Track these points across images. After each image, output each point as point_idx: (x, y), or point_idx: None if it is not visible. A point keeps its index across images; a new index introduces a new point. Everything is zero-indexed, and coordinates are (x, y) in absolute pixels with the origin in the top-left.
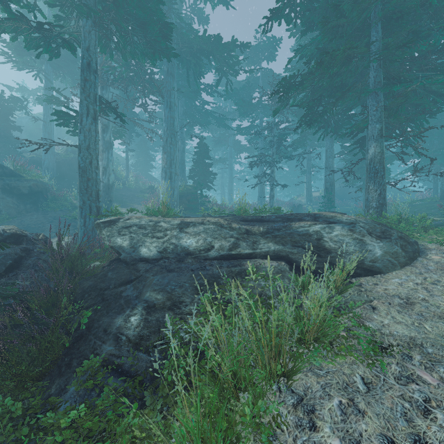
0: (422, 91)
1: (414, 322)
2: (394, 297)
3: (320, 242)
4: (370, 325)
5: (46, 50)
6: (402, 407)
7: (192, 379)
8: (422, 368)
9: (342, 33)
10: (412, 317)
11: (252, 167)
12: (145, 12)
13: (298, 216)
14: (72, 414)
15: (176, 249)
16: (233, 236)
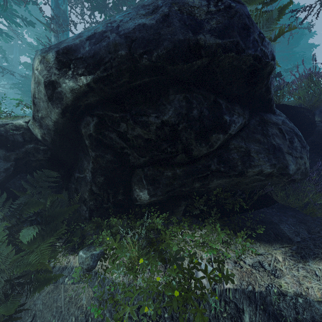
0: None
1: None
2: None
3: None
4: None
5: None
6: None
7: None
8: None
9: None
10: None
11: None
12: None
13: None
14: None
15: None
16: None
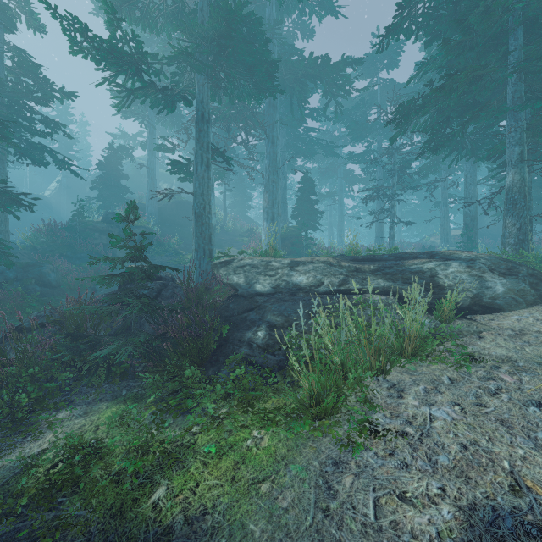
0: None
1: (516, 346)
2: (506, 329)
3: (433, 279)
4: (471, 347)
5: (171, 111)
6: (476, 391)
7: (313, 349)
8: (506, 373)
9: (472, 45)
10: (516, 343)
11: (366, 202)
12: (253, 57)
13: (413, 255)
14: (237, 371)
15: (288, 285)
16: (342, 273)
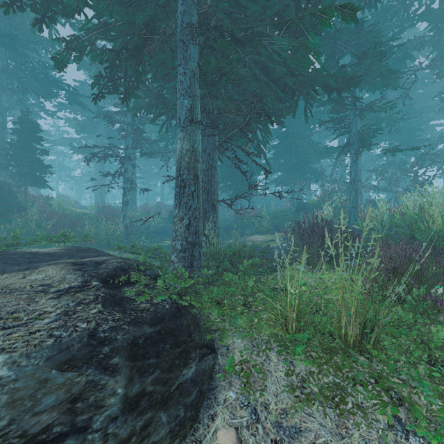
0: (262, 77)
1: None
2: None
3: None
4: None
5: None
6: None
7: None
8: None
9: None
10: None
11: (88, 161)
12: None
13: None
14: None
15: None
16: None
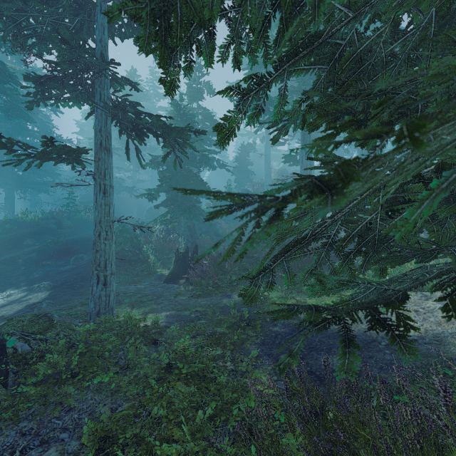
0: None
1: None
2: None
3: None
4: None
5: None
6: None
7: None
8: None
9: None
10: None
11: None
12: None
13: None
14: None
15: None
16: None
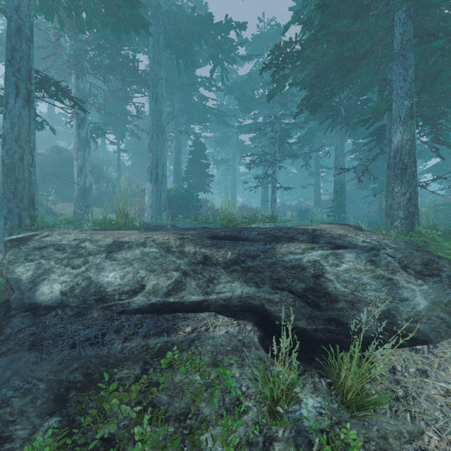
0: None
1: None
2: None
3: (319, 281)
4: None
5: None
6: None
7: None
8: None
9: None
10: None
11: (250, 167)
12: None
13: (289, 233)
14: None
15: (87, 289)
16: (179, 268)
